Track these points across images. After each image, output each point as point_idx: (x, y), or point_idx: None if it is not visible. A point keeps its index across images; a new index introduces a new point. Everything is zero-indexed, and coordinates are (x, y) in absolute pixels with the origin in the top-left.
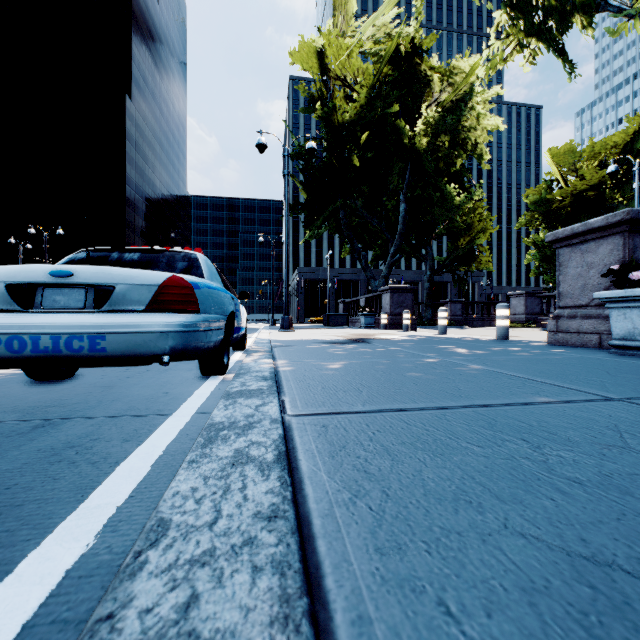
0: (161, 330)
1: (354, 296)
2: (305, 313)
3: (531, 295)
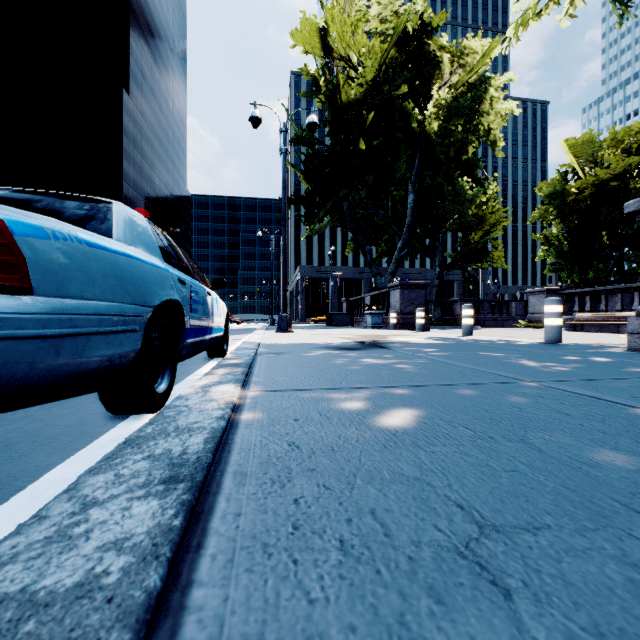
0: None
1: (357, 295)
2: (307, 313)
3: (552, 292)
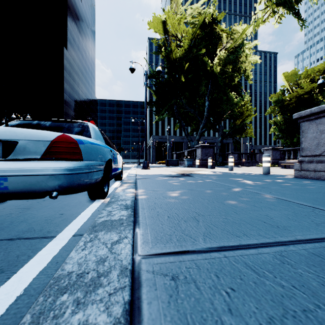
0: (50, 173)
1: (181, 150)
2: (156, 159)
3: (275, 149)
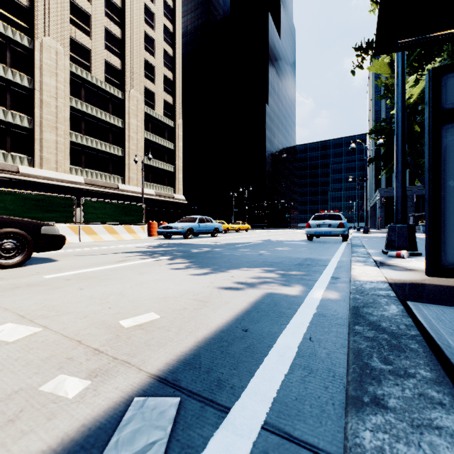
0: (340, 231)
1: None
2: (385, 222)
3: None
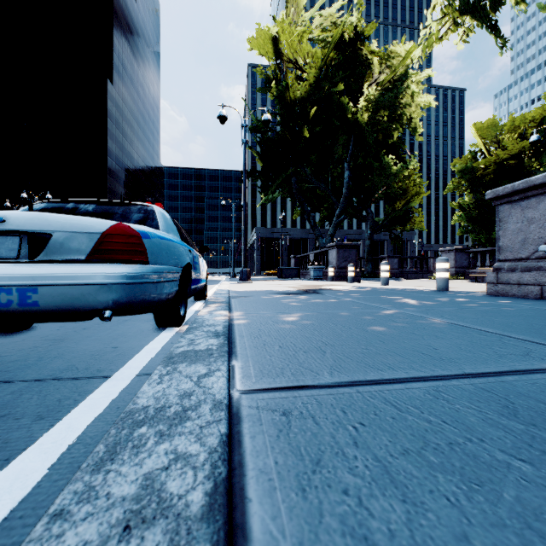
0: (101, 282)
1: (304, 252)
2: (261, 267)
3: (460, 251)
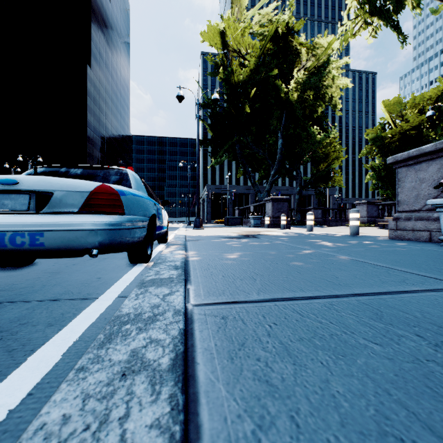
0: (90, 228)
1: (246, 205)
2: (212, 216)
3: (371, 204)
